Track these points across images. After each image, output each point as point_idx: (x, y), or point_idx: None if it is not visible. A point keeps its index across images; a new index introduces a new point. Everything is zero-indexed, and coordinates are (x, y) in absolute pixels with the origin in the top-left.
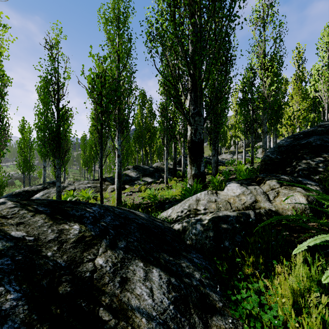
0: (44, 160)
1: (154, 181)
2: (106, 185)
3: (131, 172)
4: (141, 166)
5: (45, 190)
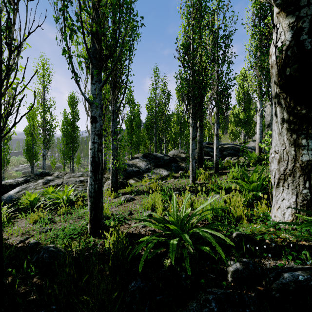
0: (44, 148)
1: (171, 174)
2: (105, 178)
3: (139, 161)
4: (153, 154)
5: (24, 185)
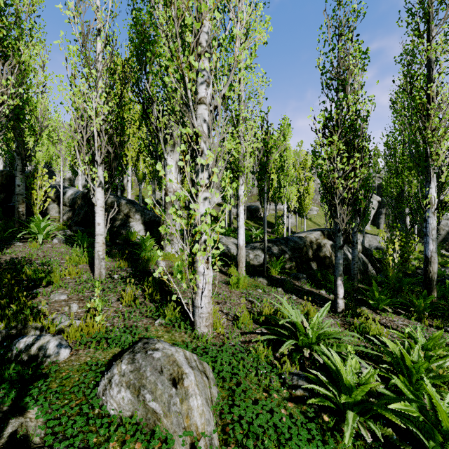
0: None
1: None
2: None
3: None
4: None
5: None
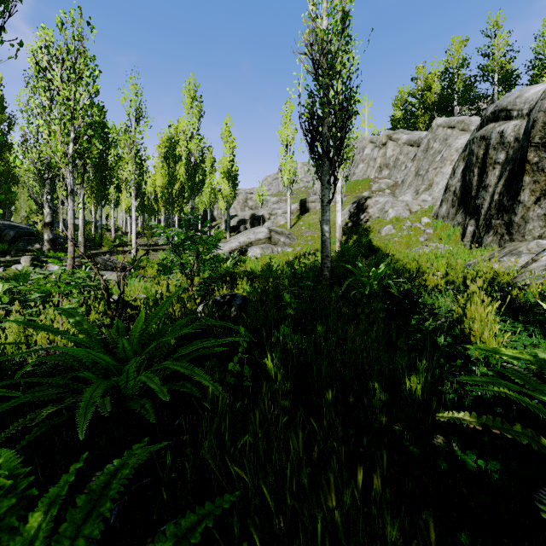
0: None
1: None
2: None
3: None
4: None
5: None
